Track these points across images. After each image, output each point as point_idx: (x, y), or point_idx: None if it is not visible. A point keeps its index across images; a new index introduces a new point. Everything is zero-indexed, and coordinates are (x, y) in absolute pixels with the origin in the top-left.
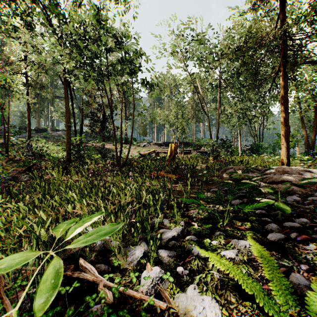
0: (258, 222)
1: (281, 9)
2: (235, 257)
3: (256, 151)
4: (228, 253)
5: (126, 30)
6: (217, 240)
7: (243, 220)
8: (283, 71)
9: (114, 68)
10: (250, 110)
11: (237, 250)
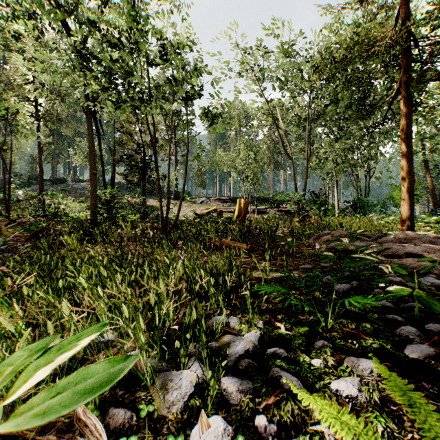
0: (382, 323)
1: (400, 2)
2: (357, 395)
3: (361, 210)
4: (345, 387)
5: (174, 35)
6: (321, 357)
7: (357, 319)
8: (404, 92)
9: (158, 91)
10: (352, 152)
11: (358, 378)
